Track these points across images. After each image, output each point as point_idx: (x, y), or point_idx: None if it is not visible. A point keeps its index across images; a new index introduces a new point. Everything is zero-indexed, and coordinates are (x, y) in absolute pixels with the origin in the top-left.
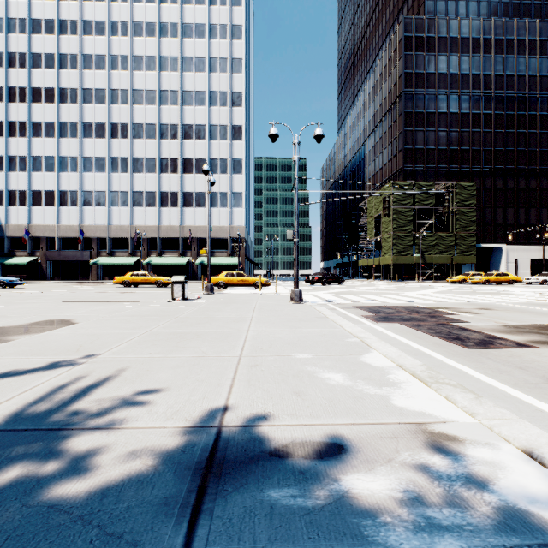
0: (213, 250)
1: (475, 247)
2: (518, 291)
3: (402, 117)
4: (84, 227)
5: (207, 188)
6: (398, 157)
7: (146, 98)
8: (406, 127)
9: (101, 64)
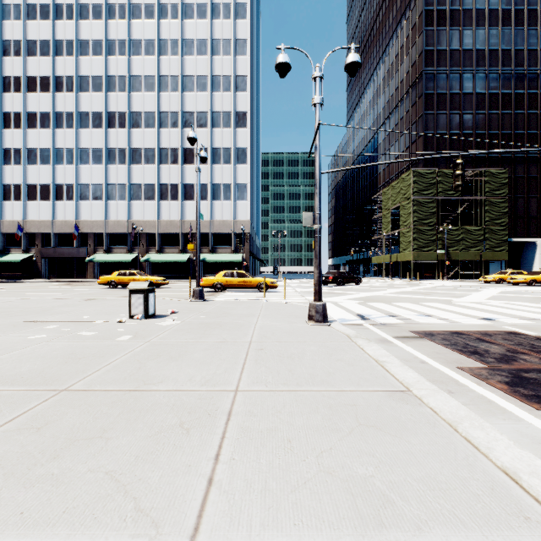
0: (216, 246)
1: (507, 241)
2: None
3: (423, 99)
4: (80, 222)
5: (209, 180)
6: (417, 144)
7: (145, 84)
8: (426, 110)
9: (98, 50)
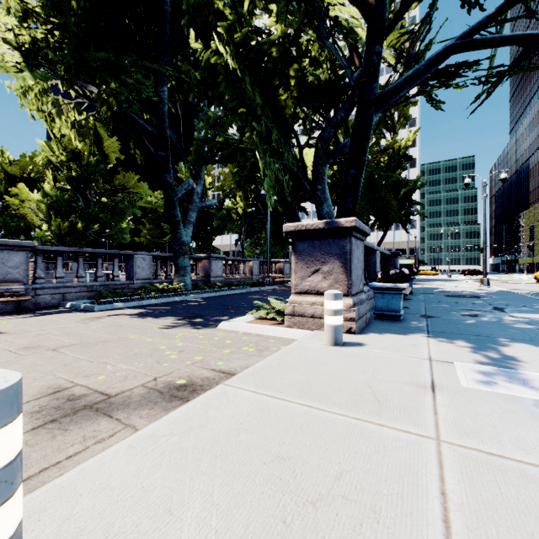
0: None
1: None
2: None
3: None
4: None
5: None
6: None
7: None
8: None
9: None
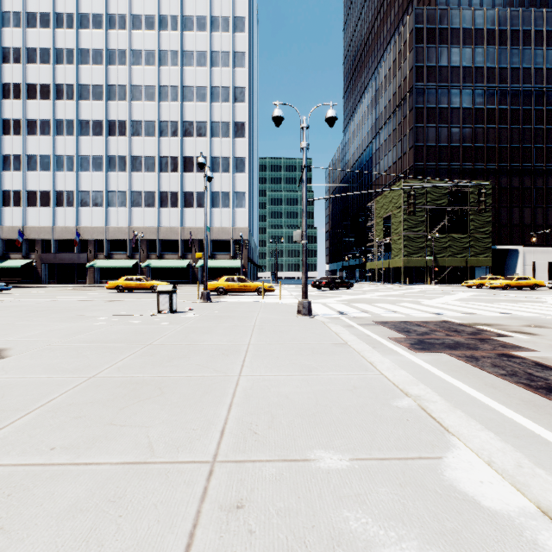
0: (215, 252)
1: (491, 248)
2: (550, 298)
3: (413, 113)
4: (80, 228)
5: (209, 188)
6: (408, 155)
7: (145, 93)
8: (417, 123)
9: (98, 59)
